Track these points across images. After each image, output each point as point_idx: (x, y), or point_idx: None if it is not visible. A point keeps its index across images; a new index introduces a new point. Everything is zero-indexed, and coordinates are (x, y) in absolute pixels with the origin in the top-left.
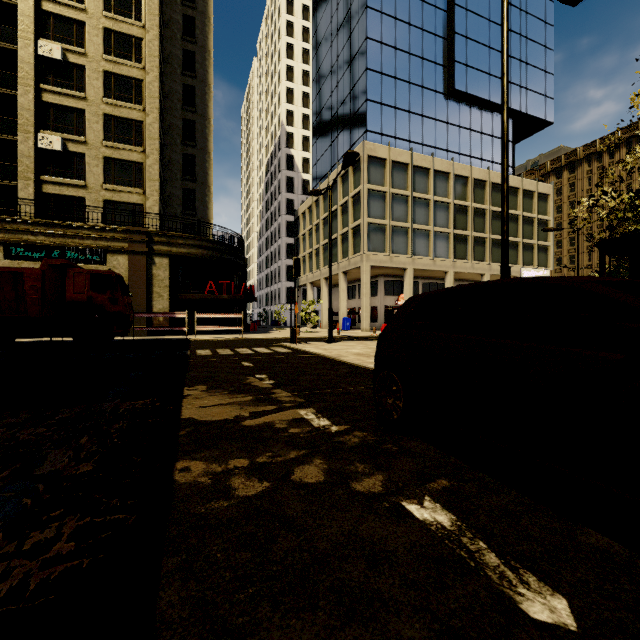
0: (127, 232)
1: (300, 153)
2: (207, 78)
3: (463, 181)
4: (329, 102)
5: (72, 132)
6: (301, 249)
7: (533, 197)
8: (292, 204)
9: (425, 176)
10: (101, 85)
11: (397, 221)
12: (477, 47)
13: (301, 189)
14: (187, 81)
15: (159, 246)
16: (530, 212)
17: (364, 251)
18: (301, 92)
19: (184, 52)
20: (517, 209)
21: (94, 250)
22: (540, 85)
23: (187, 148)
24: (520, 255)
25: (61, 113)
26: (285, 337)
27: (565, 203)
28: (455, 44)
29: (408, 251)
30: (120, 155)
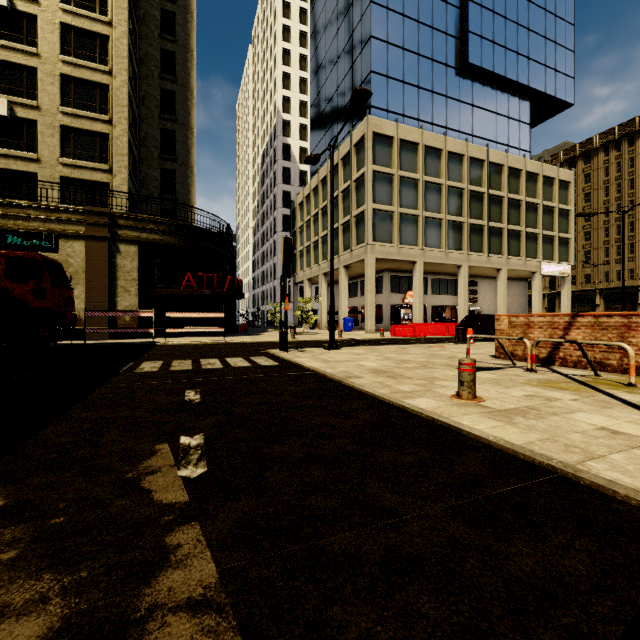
0: (85, 213)
1: (297, 142)
2: (189, 43)
3: (478, 165)
4: (328, 80)
5: (21, 95)
6: (298, 243)
7: (553, 184)
8: (289, 196)
9: (437, 158)
10: (57, 40)
11: (406, 208)
12: (493, 17)
13: (298, 180)
14: (166, 45)
15: (125, 231)
16: (550, 201)
17: (369, 241)
18: (298, 77)
19: (162, 12)
20: (536, 197)
21: (42, 234)
22: (560, 62)
23: (166, 122)
24: (540, 248)
25: (7, 71)
26: (276, 340)
27: (580, 195)
28: (469, 12)
29: (418, 242)
30: (81, 124)
